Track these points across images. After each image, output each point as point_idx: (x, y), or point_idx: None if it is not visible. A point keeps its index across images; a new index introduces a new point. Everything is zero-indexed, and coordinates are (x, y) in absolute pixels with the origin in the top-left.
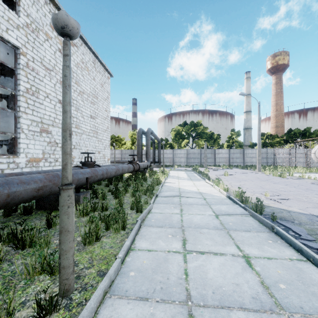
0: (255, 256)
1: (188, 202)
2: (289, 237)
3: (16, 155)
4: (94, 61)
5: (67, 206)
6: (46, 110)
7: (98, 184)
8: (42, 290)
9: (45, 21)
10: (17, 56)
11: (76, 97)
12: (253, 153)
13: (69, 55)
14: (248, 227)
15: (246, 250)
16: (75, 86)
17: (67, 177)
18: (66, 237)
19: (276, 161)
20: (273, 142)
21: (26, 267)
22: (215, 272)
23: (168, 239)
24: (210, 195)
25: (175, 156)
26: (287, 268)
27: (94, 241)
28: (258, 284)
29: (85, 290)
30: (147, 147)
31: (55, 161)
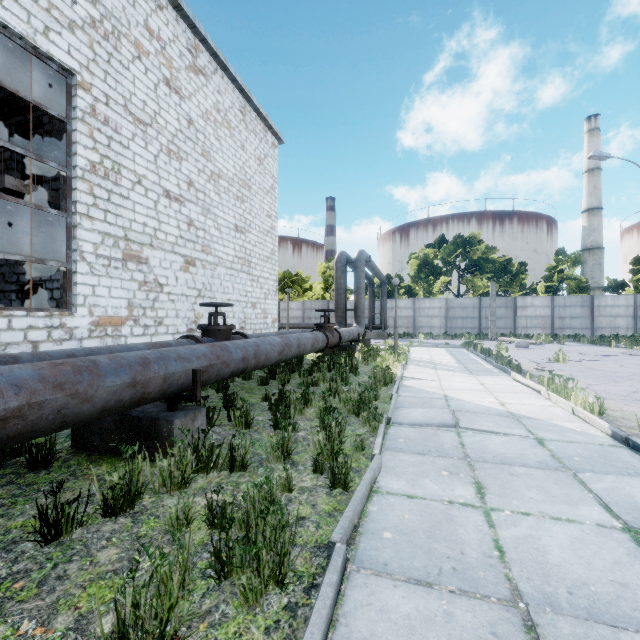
0: None
1: (491, 454)
2: None
3: (68, 310)
4: (243, 108)
5: None
6: (137, 212)
7: (244, 377)
8: None
9: (134, 16)
10: (71, 92)
11: (203, 185)
12: (617, 305)
13: None
14: None
15: None
16: (202, 161)
17: None
18: None
19: None
20: None
21: None
22: None
23: None
24: (552, 427)
25: (419, 314)
26: None
27: None
28: None
29: None
30: (358, 293)
31: (156, 325)
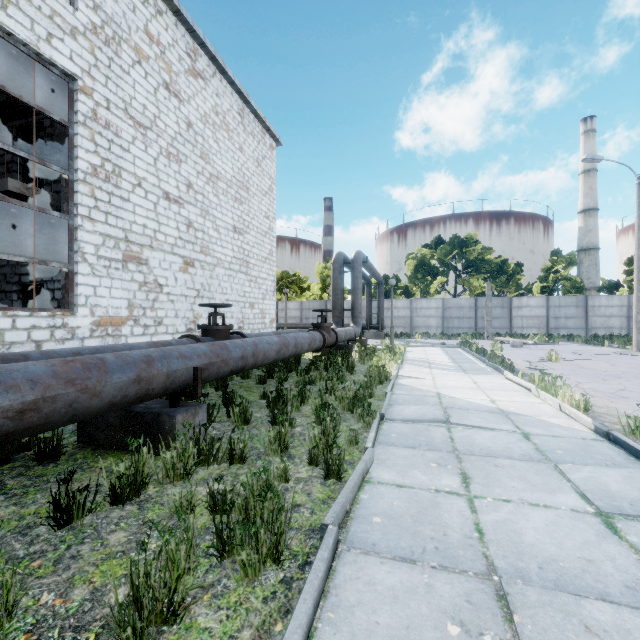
0: None
1: (478, 448)
2: None
3: (70, 310)
4: (242, 111)
5: None
6: (137, 214)
7: (243, 375)
8: None
9: (134, 22)
10: (73, 97)
11: (202, 187)
12: (611, 305)
13: None
14: None
15: None
16: (201, 163)
17: None
18: None
19: None
20: None
21: None
22: None
23: None
24: (539, 423)
25: (416, 314)
26: None
27: (163, 622)
28: None
29: None
30: (355, 293)
31: (156, 324)
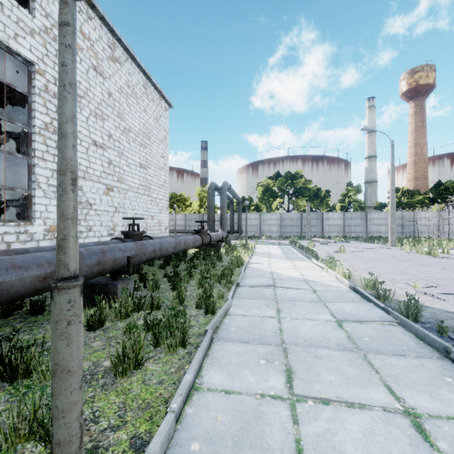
0: (428, 412)
1: (288, 297)
2: None
3: (29, 221)
4: (145, 84)
5: (66, 322)
6: None
7: (149, 264)
8: None
9: None
10: (31, 76)
11: (118, 137)
12: (381, 218)
13: (71, 25)
14: (400, 346)
15: (408, 397)
16: (118, 120)
17: (67, 263)
18: (64, 383)
19: (418, 230)
20: (412, 201)
21: None
22: (358, 451)
23: (259, 368)
24: (323, 285)
25: (263, 223)
26: None
27: (133, 369)
28: None
29: None
30: (223, 209)
31: (87, 231)
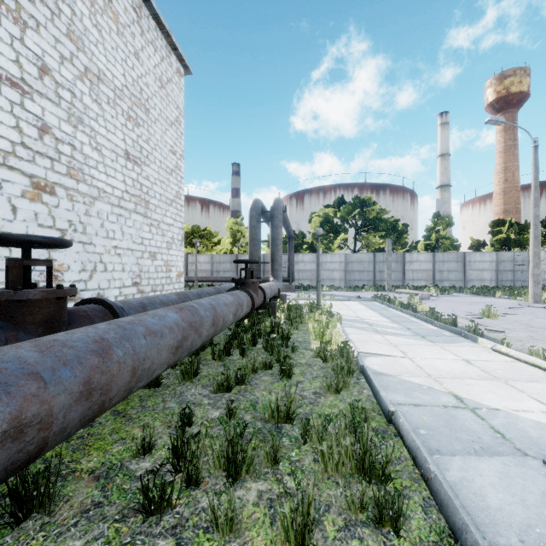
0: None
1: None
2: None
3: None
4: (138, 8)
5: None
6: None
7: None
8: None
9: None
10: None
11: (70, 81)
12: (484, 261)
13: None
14: None
15: None
16: (68, 45)
17: None
18: None
19: None
20: (524, 238)
21: None
22: None
23: None
24: None
25: (321, 268)
26: None
27: None
28: None
29: None
30: (275, 244)
31: None
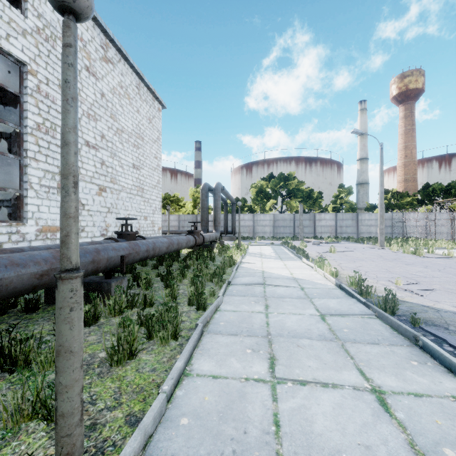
0: (392, 390)
1: (277, 294)
2: (447, 357)
3: (21, 222)
4: (138, 85)
5: (69, 308)
6: None
7: (142, 264)
8: (28, 452)
9: None
10: (23, 76)
11: (111, 137)
12: (371, 219)
13: (73, 46)
14: (375, 336)
15: (376, 378)
16: (110, 121)
17: (70, 257)
18: (67, 362)
19: (406, 231)
20: (401, 203)
21: (5, 408)
22: (327, 421)
23: (245, 356)
24: (311, 283)
25: (257, 224)
26: (452, 415)
27: (127, 359)
28: (404, 447)
29: (101, 454)
30: (216, 210)
31: (80, 231)
